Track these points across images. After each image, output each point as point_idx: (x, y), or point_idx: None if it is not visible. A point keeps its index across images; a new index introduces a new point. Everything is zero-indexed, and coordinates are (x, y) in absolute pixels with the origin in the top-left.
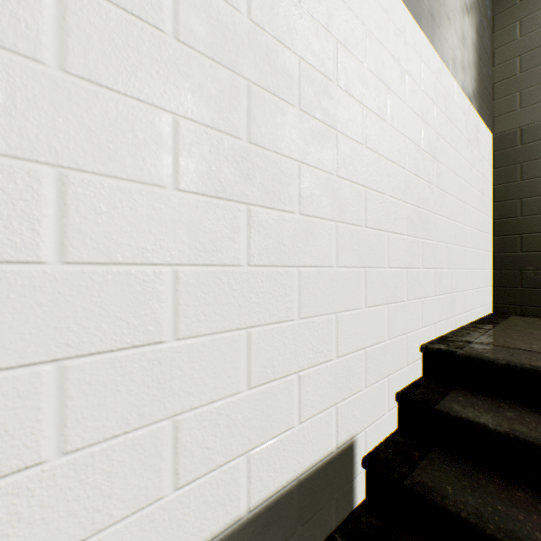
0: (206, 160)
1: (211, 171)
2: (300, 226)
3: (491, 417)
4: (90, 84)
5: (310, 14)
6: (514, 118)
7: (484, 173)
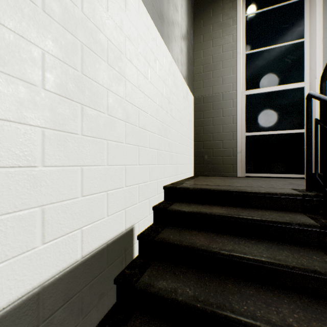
0: (60, 77)
1: (62, 83)
2: (108, 120)
3: (187, 208)
4: None
5: (113, 19)
6: (201, 91)
7: (190, 113)
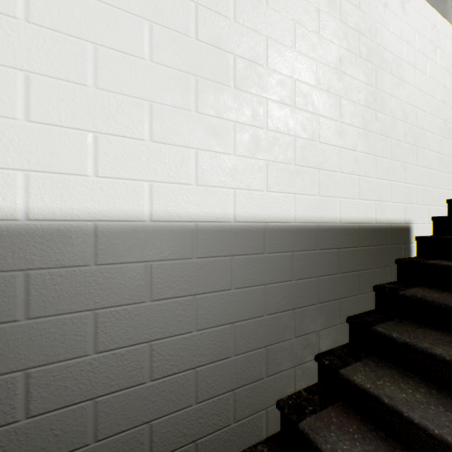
0: (365, 95)
1: (366, 99)
2: (390, 122)
3: None
4: (344, 74)
5: (394, 34)
6: None
7: None
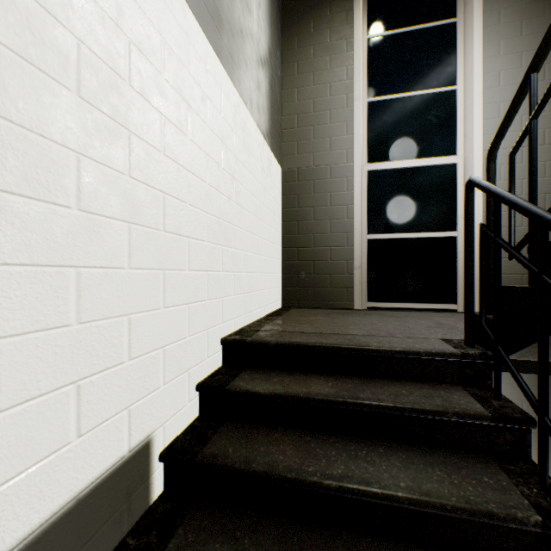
0: None
1: None
2: (80, 223)
3: (264, 384)
4: None
5: None
6: (294, 160)
7: (276, 198)
